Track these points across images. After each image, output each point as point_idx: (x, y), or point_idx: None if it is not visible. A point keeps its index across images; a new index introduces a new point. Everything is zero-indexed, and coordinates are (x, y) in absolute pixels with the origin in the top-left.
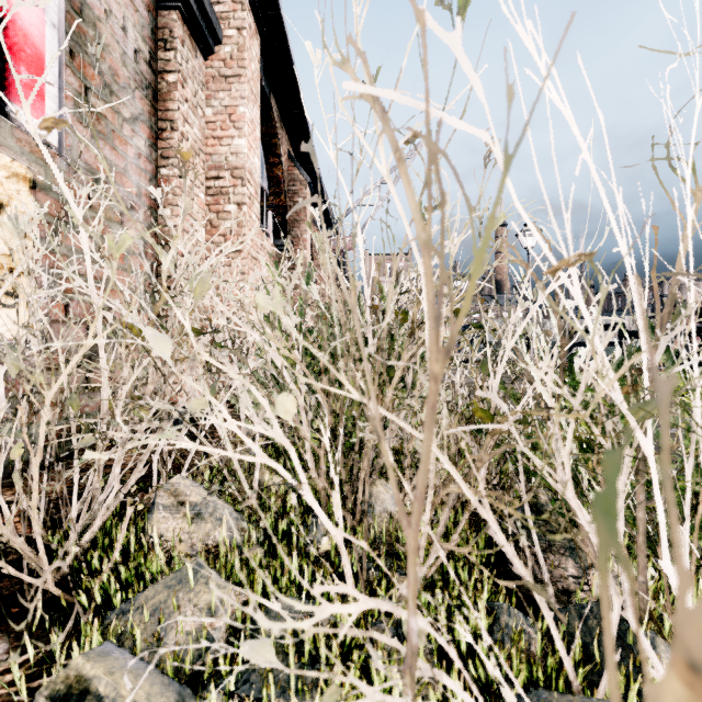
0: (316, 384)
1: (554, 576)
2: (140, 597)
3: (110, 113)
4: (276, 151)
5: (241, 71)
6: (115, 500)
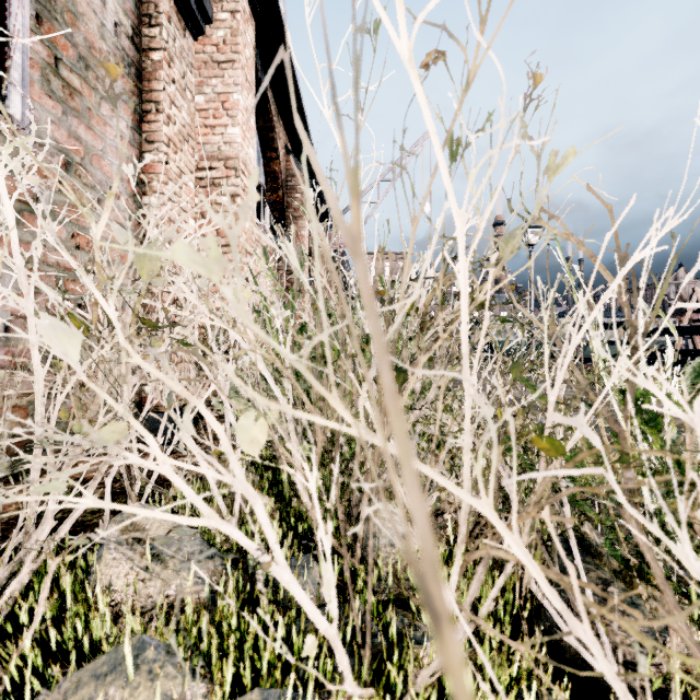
0: (286, 410)
1: (612, 641)
2: (58, 690)
3: (85, 89)
4: (274, 146)
5: (235, 57)
6: (56, 536)
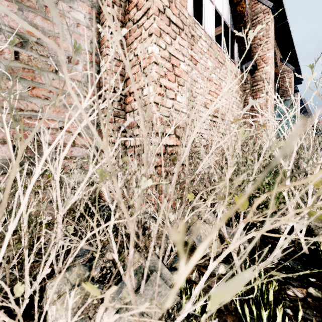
0: None
1: None
2: None
3: None
4: None
5: None
6: None
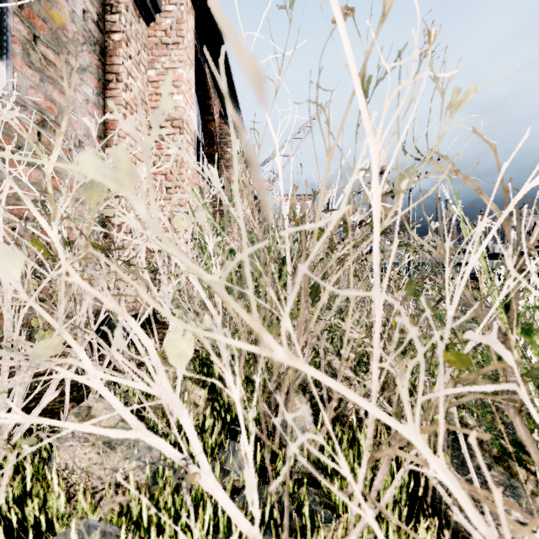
0: (204, 333)
1: (494, 518)
2: None
3: (59, 61)
4: (210, 111)
5: (179, 40)
6: (23, 426)
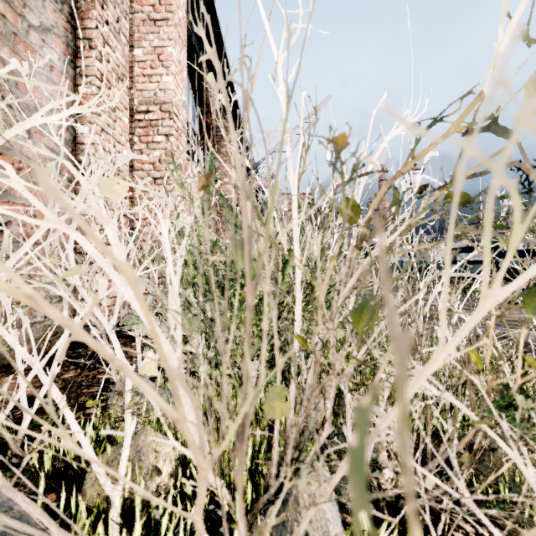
0: None
1: None
2: None
3: (10, 13)
4: (206, 102)
5: (169, 15)
6: None
